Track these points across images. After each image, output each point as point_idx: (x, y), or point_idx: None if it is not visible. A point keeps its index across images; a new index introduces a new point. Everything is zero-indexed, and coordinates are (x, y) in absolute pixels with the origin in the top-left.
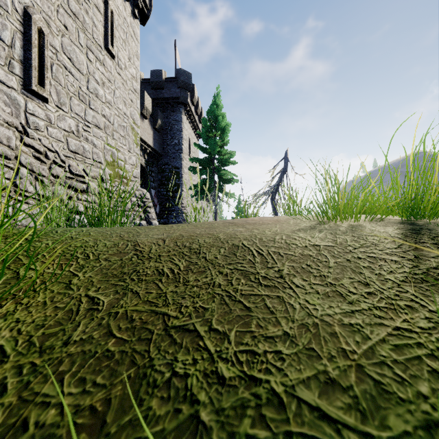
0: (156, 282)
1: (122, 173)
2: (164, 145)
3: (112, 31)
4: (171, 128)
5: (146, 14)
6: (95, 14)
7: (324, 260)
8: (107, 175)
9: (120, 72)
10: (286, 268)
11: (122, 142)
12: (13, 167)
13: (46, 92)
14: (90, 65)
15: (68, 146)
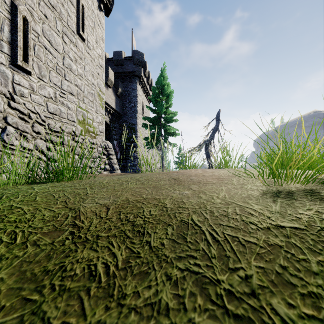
0: (81, 296)
1: (91, 129)
2: (123, 107)
3: (83, 20)
4: (128, 95)
5: (109, 8)
6: (69, 6)
7: (301, 258)
8: (79, 131)
9: (89, 52)
10: (255, 272)
11: (91, 105)
12: (1, 126)
13: (29, 66)
14: (65, 46)
15: (47, 109)
